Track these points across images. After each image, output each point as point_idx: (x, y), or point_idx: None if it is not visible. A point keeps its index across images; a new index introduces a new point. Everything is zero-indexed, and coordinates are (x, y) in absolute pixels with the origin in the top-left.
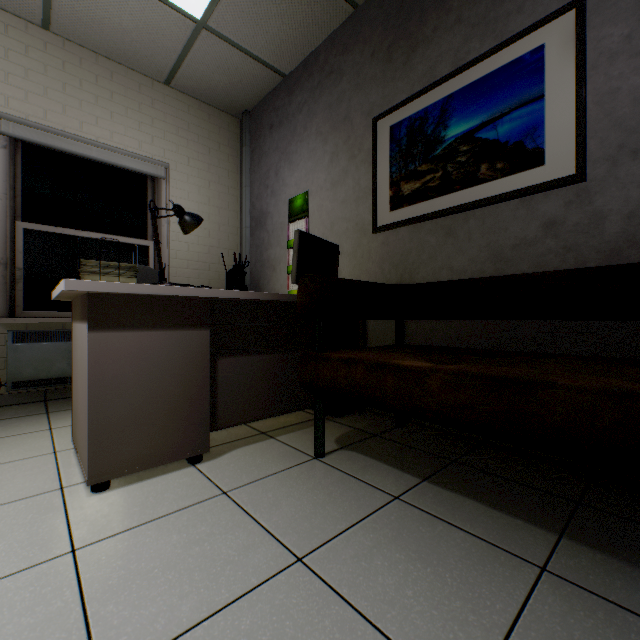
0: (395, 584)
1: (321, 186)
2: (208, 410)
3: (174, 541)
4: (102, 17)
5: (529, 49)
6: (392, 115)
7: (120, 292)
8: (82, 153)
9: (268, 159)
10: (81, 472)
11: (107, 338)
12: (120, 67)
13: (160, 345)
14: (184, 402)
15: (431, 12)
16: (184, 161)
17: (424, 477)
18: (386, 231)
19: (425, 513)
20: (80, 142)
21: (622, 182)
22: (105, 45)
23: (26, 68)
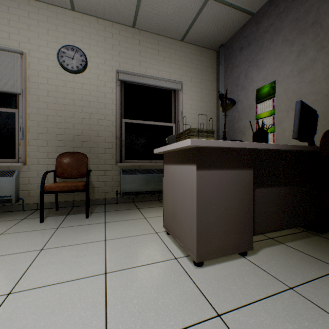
0: None
1: (287, 75)
2: (252, 222)
3: None
4: (158, 11)
5: None
6: None
7: (214, 146)
8: (147, 83)
9: (238, 68)
10: (178, 248)
11: (204, 174)
12: (161, 37)
13: (228, 179)
14: (240, 216)
15: None
16: (189, 79)
17: None
18: None
19: None
20: (146, 78)
21: None
22: (157, 27)
23: (126, 48)
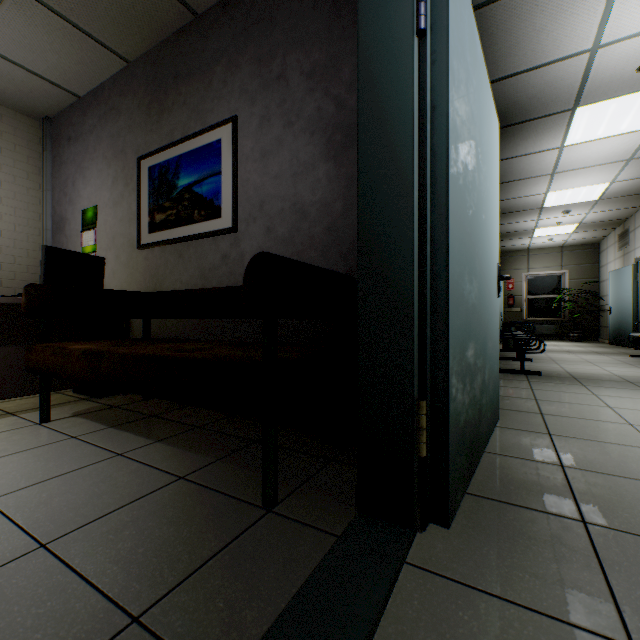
0: (10, 471)
1: (107, 203)
2: None
3: None
4: None
5: (216, 139)
6: (150, 159)
7: None
8: None
9: (67, 169)
10: None
11: None
12: None
13: None
14: None
15: (172, 89)
16: None
17: (114, 425)
18: (147, 249)
19: (83, 442)
20: None
21: (251, 236)
22: None
23: None
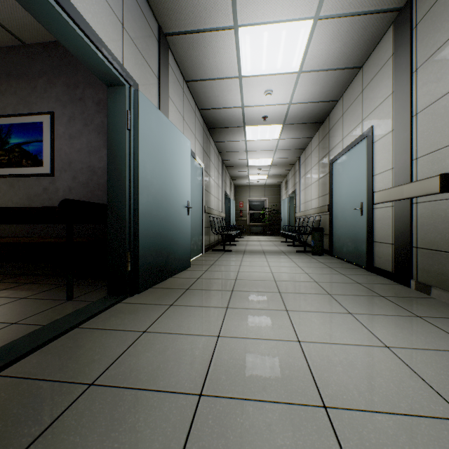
0: None
1: None
2: None
3: None
4: None
5: (39, 121)
6: None
7: None
8: None
9: None
10: None
11: None
12: None
13: None
14: None
15: (5, 81)
16: None
17: None
18: None
19: None
20: None
21: (63, 179)
22: None
23: None
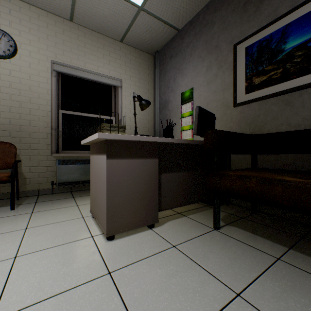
0: None
1: (200, 84)
2: (157, 200)
3: (159, 273)
4: (95, 11)
5: None
6: (247, 41)
7: (121, 139)
8: (85, 77)
9: (169, 73)
10: (98, 228)
11: (114, 162)
12: (101, 35)
13: (136, 166)
14: (147, 196)
15: None
16: (128, 78)
17: (289, 246)
18: (242, 105)
19: (304, 271)
20: (85, 72)
21: None
22: (95, 25)
23: (63, 40)
